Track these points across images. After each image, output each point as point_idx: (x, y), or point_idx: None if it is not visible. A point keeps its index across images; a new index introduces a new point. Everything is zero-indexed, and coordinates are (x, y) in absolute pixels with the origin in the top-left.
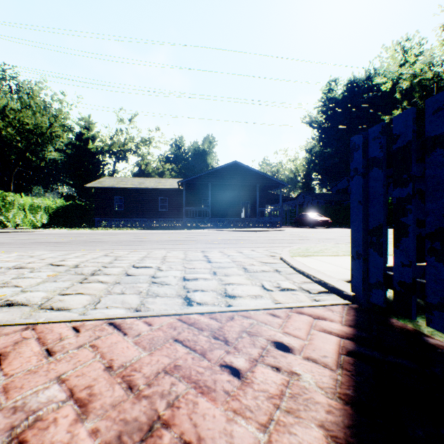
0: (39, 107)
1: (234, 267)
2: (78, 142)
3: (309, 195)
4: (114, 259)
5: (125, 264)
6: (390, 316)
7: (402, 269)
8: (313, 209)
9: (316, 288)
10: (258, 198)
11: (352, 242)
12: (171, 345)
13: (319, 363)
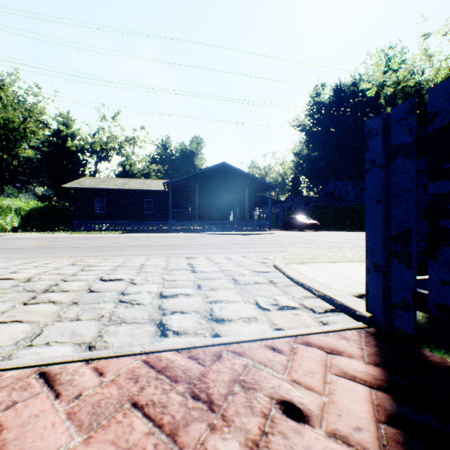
0: (11, 100)
1: (222, 278)
2: (55, 139)
3: (297, 199)
4: (81, 269)
5: (91, 276)
6: (420, 346)
7: (441, 288)
8: (302, 212)
9: (320, 306)
10: (247, 201)
11: (367, 250)
12: (125, 416)
13: (354, 447)
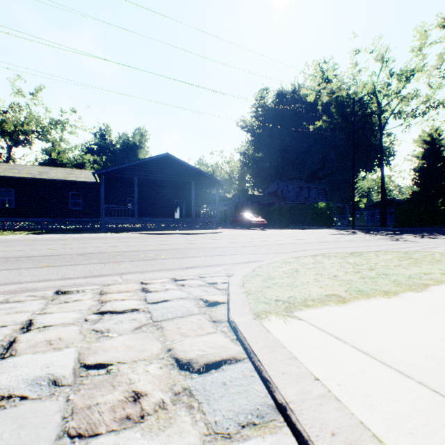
0: None
1: None
2: None
3: (244, 197)
4: None
5: None
6: None
7: None
8: (249, 210)
9: None
10: (193, 197)
11: None
12: None
13: None
